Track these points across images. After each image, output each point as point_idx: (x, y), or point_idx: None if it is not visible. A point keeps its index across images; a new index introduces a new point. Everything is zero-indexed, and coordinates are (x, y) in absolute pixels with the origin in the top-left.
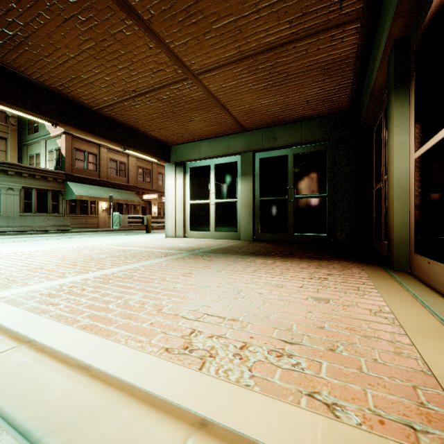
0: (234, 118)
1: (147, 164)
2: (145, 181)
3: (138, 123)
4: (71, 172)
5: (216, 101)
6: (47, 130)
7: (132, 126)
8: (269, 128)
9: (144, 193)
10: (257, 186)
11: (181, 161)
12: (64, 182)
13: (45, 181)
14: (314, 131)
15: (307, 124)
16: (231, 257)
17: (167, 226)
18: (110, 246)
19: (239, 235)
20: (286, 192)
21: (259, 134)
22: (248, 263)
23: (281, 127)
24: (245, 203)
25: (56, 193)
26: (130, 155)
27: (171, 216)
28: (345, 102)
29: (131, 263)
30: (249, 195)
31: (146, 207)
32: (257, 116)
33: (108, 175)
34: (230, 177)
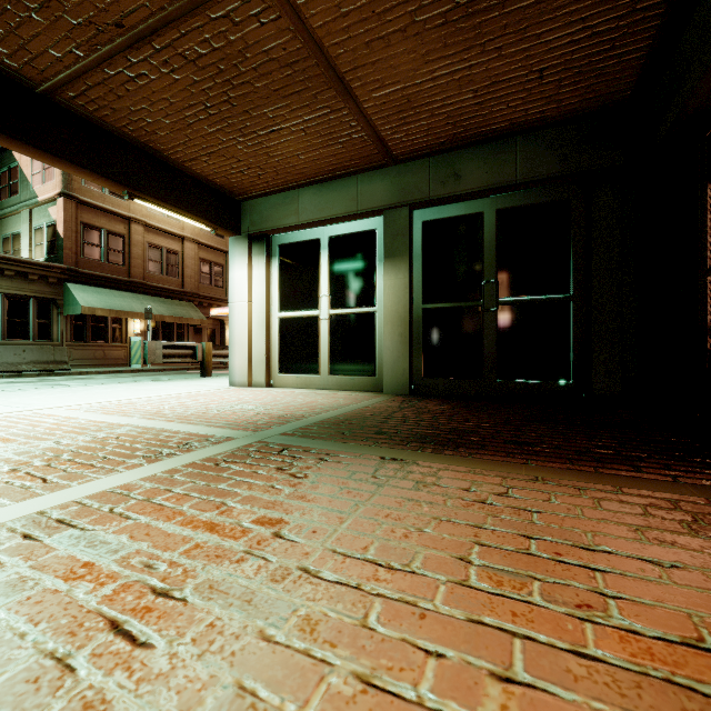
0: (369, 126)
1: (217, 255)
2: (213, 285)
3: (157, 136)
4: (76, 266)
5: (326, 68)
6: (32, 190)
7: (148, 146)
8: (444, 155)
9: (212, 305)
10: (416, 281)
11: (261, 233)
12: (62, 284)
13: (24, 281)
14: (545, 156)
15: (529, 142)
16: (363, 459)
17: (234, 364)
18: (76, 413)
19: (380, 382)
20: (481, 291)
21: (421, 169)
22: (419, 492)
23: (470, 152)
24: (393, 316)
25: (46, 303)
26: (187, 239)
27: (240, 343)
28: (627, 76)
29: (17, 496)
30: (400, 300)
31: (215, 330)
32: (420, 118)
33: (146, 273)
34: (361, 262)
